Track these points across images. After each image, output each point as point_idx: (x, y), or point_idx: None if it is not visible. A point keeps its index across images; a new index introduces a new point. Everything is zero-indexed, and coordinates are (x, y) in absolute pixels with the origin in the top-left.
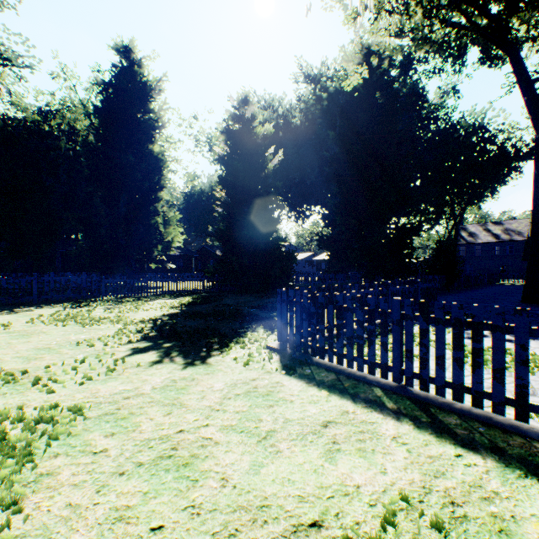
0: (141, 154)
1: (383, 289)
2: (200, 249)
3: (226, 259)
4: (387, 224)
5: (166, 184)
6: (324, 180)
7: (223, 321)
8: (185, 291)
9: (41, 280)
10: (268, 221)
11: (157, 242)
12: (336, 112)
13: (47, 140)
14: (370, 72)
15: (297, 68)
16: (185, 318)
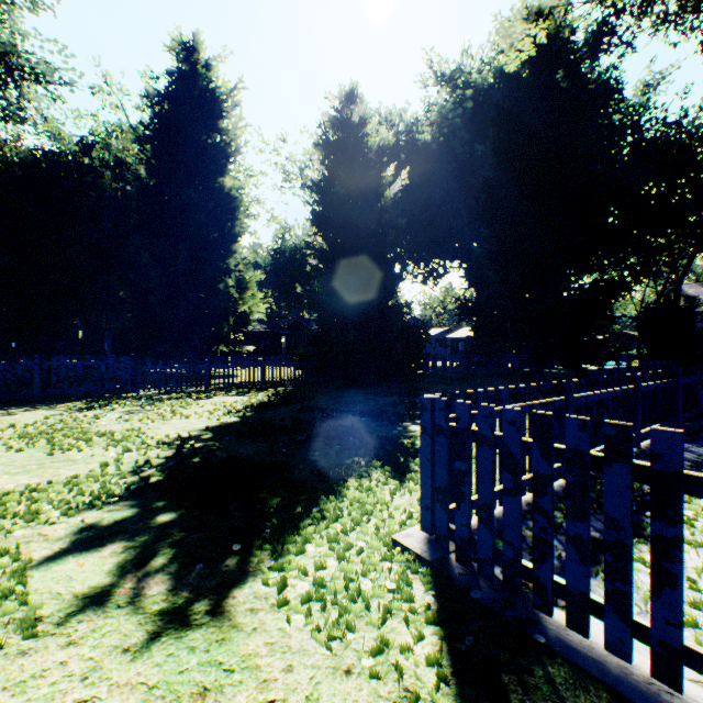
0: (208, 190)
1: (627, 388)
2: (291, 324)
3: (322, 335)
4: (568, 281)
5: (242, 231)
6: (466, 222)
7: (305, 445)
8: (262, 383)
9: (46, 367)
10: (385, 276)
11: (230, 314)
12: (486, 118)
13: (87, 177)
14: (542, 47)
15: (426, 65)
16: (240, 437)
